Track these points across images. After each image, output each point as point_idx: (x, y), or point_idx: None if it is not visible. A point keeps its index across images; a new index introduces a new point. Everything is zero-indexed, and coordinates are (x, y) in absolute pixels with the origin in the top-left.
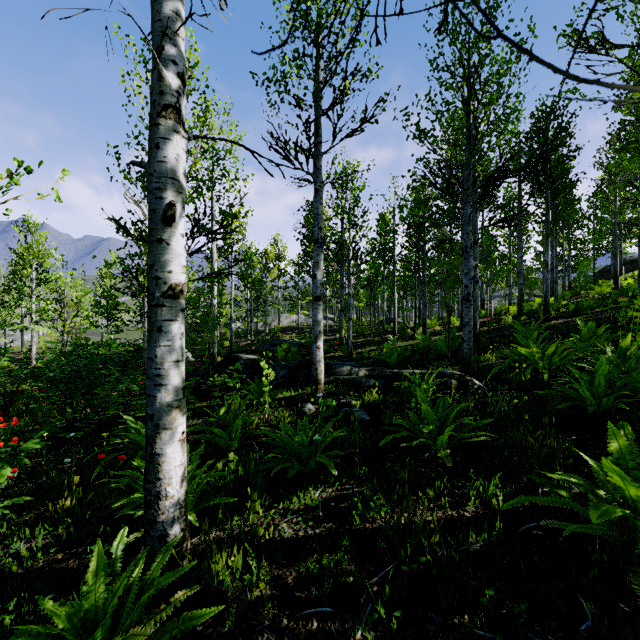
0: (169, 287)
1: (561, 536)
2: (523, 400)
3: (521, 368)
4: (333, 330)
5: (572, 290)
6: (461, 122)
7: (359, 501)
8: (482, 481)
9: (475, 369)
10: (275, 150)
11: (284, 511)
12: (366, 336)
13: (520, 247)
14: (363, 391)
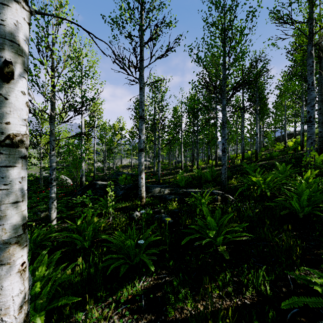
0: (6, 137)
1: (319, 322)
2: (261, 209)
3: (253, 188)
4: (150, 167)
5: (265, 147)
6: (222, 52)
7: (171, 295)
8: (252, 273)
9: (227, 189)
10: (116, 63)
11: (116, 301)
12: (167, 170)
13: (243, 125)
14: (167, 202)
